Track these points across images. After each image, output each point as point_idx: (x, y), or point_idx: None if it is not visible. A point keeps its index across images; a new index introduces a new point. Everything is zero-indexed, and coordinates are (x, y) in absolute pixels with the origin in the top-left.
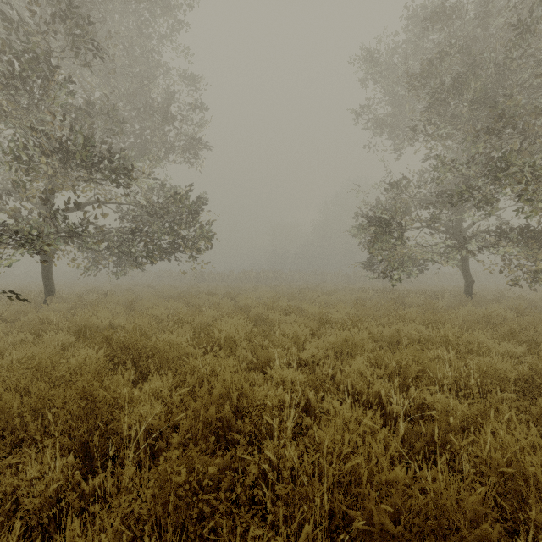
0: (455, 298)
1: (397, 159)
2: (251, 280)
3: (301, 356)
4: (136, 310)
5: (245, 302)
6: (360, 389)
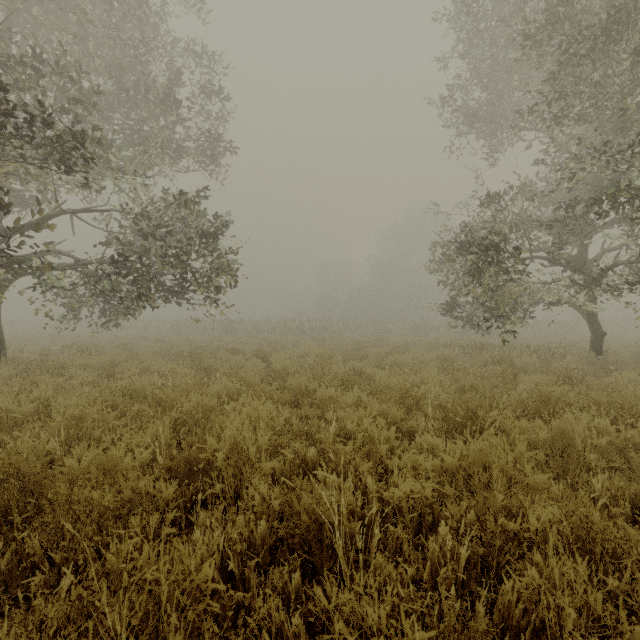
0: (578, 357)
1: (492, 166)
2: (294, 331)
3: (385, 496)
4: (117, 377)
5: (280, 365)
6: None
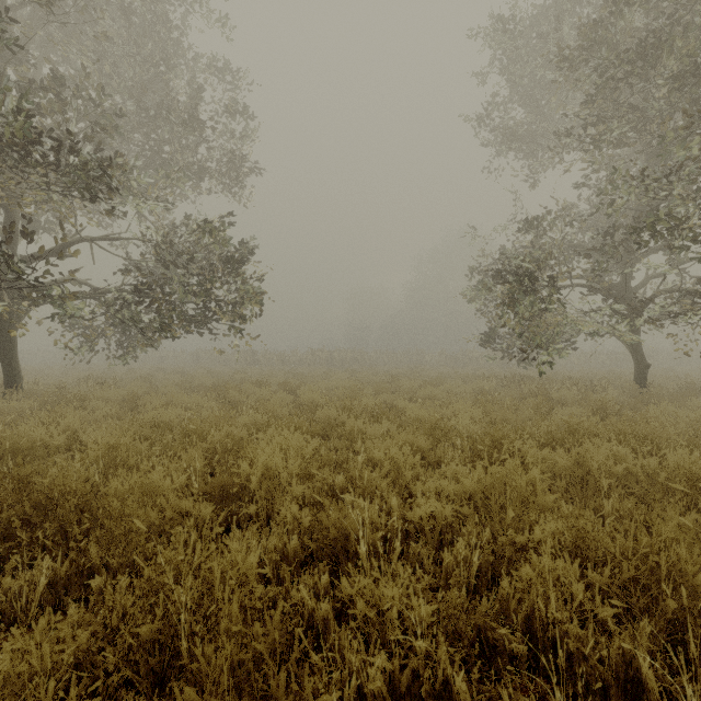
0: (621, 390)
1: (532, 188)
2: (322, 363)
3: (408, 517)
4: (139, 410)
5: (308, 398)
6: (576, 646)
